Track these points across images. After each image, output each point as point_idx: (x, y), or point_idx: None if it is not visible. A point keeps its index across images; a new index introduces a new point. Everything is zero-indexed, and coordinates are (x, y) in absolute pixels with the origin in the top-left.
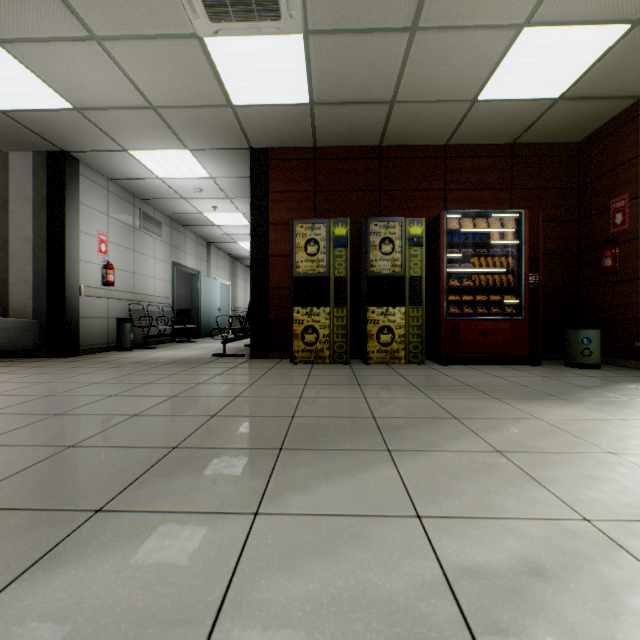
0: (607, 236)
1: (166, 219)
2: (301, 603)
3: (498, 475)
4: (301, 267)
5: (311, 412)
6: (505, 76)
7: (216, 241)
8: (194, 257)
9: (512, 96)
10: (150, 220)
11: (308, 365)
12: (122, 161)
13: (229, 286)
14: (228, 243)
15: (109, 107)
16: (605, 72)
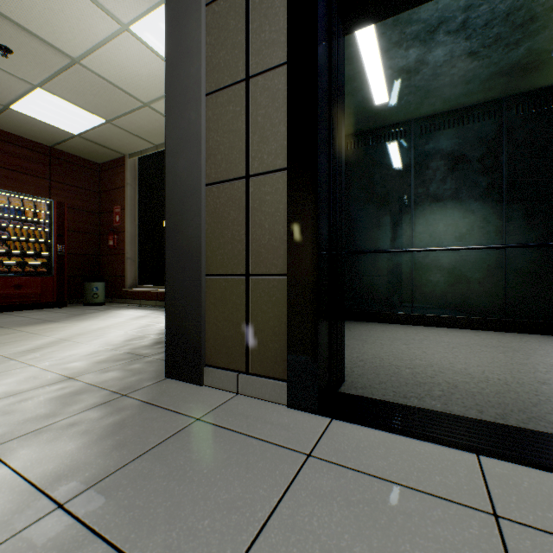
0: (114, 227)
1: None
2: None
3: None
4: None
5: None
6: (32, 105)
7: None
8: None
9: (42, 119)
10: None
11: None
12: None
13: None
14: None
15: None
16: (102, 135)
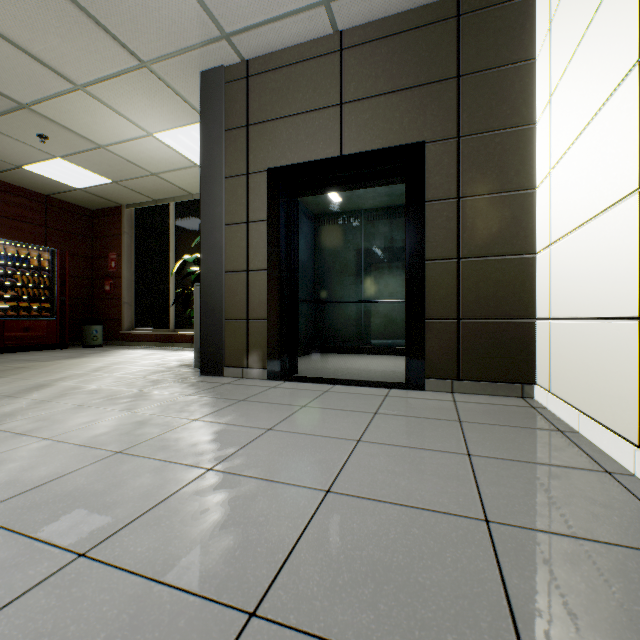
0: (109, 272)
1: None
2: (6, 388)
3: (53, 372)
4: None
5: None
6: (46, 168)
7: None
8: None
9: (50, 177)
10: None
11: None
12: None
13: None
14: None
15: None
16: (104, 190)
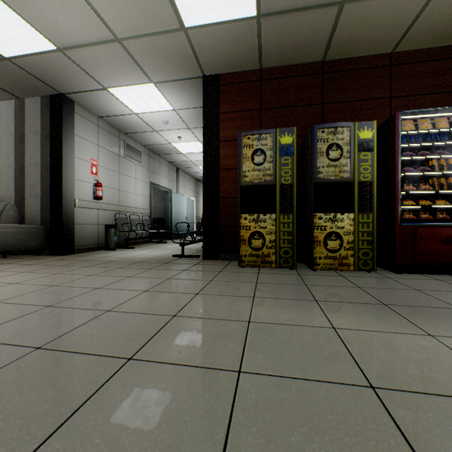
0: None
1: (145, 149)
2: None
3: None
4: (248, 176)
5: (265, 360)
6: None
7: (183, 167)
8: (167, 179)
9: None
10: (132, 150)
11: (255, 269)
12: (105, 99)
13: (193, 201)
14: (192, 168)
15: (84, 44)
16: None
